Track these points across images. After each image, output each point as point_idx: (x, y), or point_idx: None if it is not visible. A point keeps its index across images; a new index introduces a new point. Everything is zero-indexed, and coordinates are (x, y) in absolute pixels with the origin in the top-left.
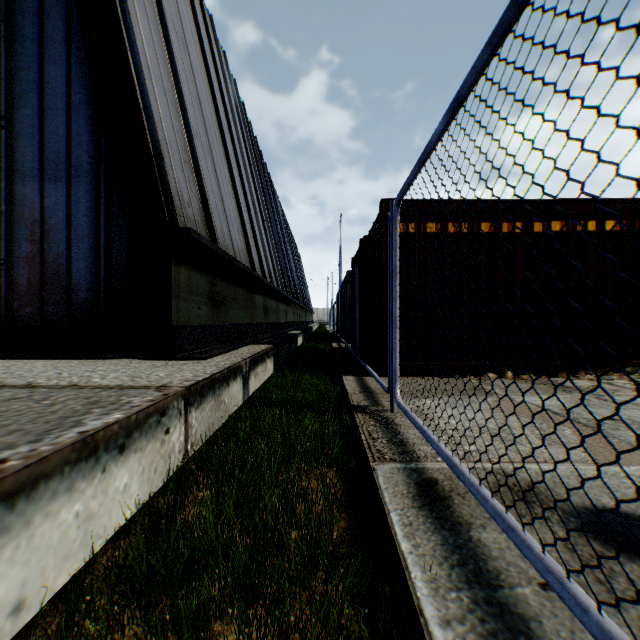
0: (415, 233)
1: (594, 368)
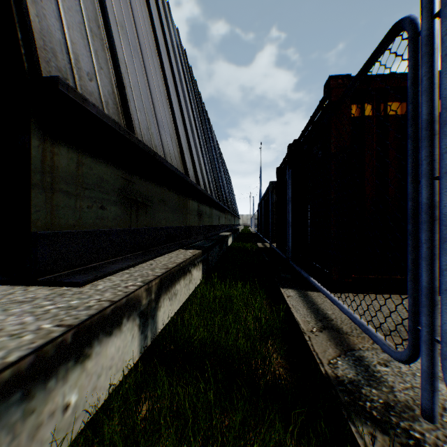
0: (372, 116)
1: None
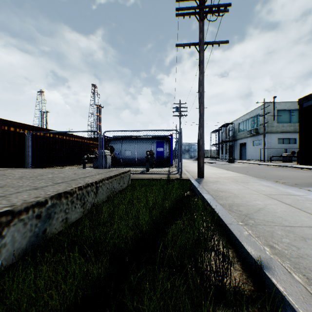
0: (8, 130)
1: (49, 167)
